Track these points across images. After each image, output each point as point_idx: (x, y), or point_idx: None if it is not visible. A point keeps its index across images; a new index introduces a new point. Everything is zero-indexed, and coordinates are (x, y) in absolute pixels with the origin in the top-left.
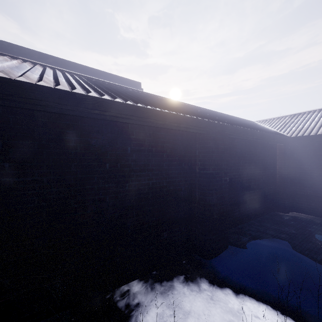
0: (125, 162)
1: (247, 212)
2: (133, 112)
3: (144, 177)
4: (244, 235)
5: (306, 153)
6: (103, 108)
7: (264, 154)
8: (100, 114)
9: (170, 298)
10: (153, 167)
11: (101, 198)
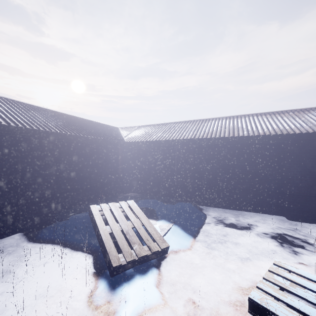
0: None
1: (88, 196)
2: None
3: None
4: (74, 211)
5: (136, 153)
6: None
7: (107, 153)
8: None
9: None
10: None
11: None
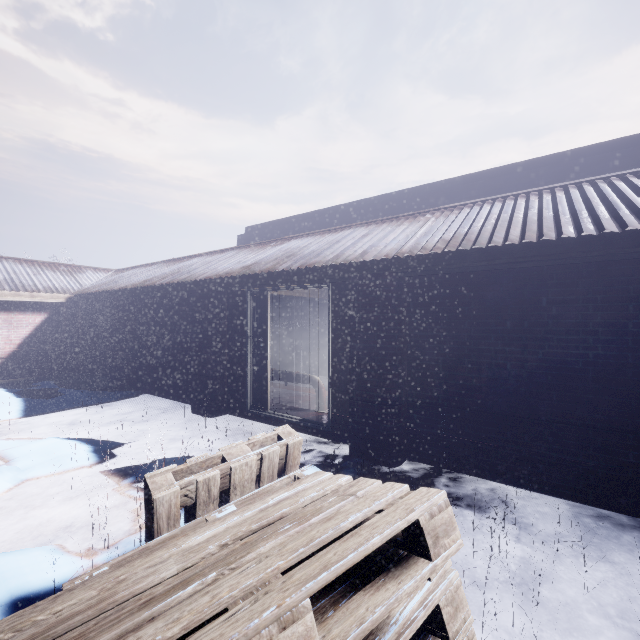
0: (536, 320)
1: None
2: (535, 251)
3: (574, 344)
4: None
5: None
6: (492, 257)
7: None
8: (488, 265)
9: (598, 539)
10: (598, 329)
11: (499, 363)
